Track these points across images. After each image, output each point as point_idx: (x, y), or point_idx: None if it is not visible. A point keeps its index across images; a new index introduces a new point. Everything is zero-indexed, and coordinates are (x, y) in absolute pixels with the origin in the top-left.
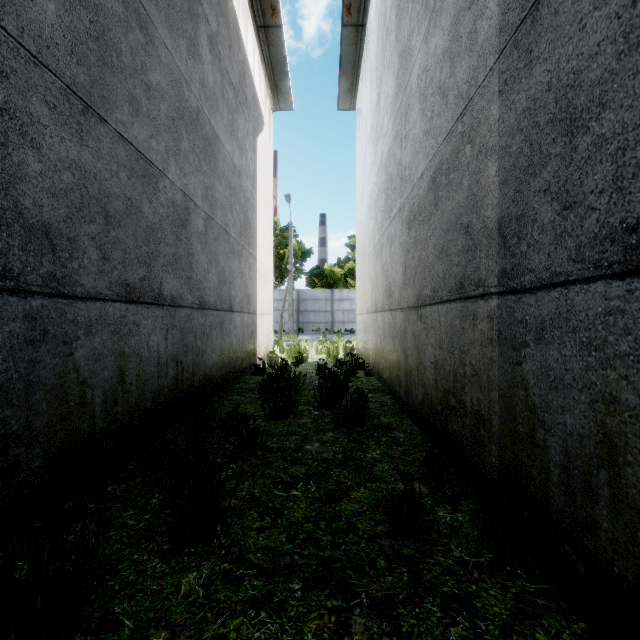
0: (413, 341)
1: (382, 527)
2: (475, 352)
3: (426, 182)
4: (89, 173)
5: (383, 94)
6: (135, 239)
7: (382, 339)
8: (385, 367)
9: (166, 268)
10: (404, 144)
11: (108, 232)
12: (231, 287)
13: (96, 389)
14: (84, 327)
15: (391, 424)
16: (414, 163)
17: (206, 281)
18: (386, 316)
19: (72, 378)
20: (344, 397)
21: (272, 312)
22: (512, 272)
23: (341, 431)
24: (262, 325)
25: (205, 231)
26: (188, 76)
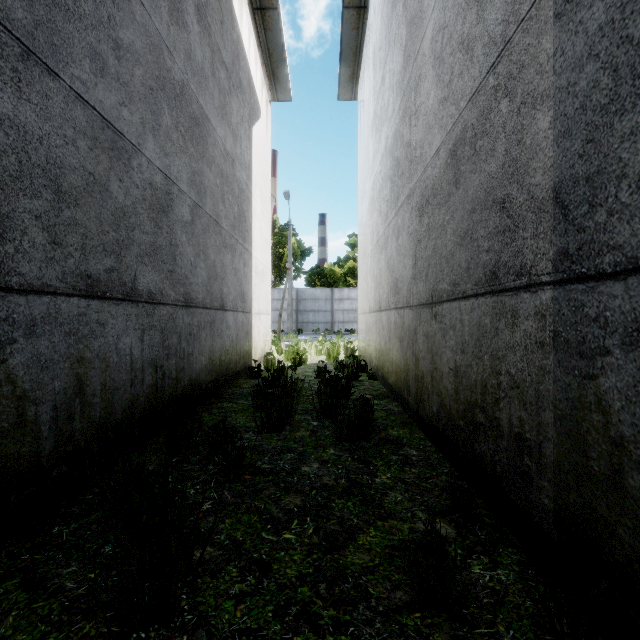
0: (425, 343)
1: (402, 593)
2: (515, 359)
3: (443, 158)
4: (31, 135)
5: (388, 73)
6: (99, 222)
7: (387, 340)
8: (390, 371)
9: (142, 259)
10: (414, 121)
11: (60, 211)
12: (223, 284)
13: (42, 404)
14: (23, 327)
15: (401, 438)
16: (427, 140)
17: (193, 276)
18: (392, 315)
19: (4, 392)
20: (346, 404)
21: (269, 311)
22: (579, 252)
23: (344, 447)
24: (258, 325)
25: (192, 220)
26: (170, 43)
